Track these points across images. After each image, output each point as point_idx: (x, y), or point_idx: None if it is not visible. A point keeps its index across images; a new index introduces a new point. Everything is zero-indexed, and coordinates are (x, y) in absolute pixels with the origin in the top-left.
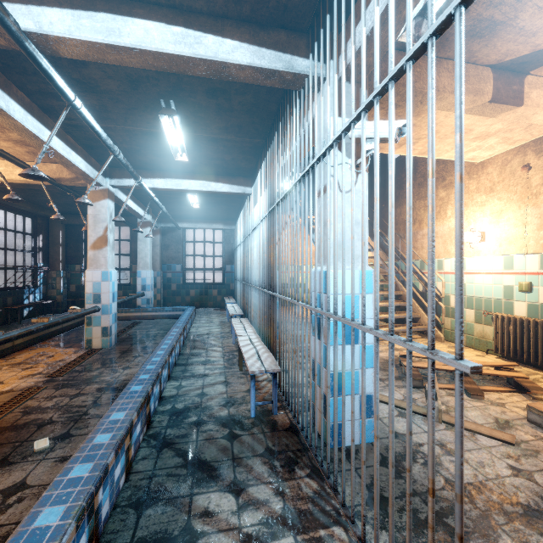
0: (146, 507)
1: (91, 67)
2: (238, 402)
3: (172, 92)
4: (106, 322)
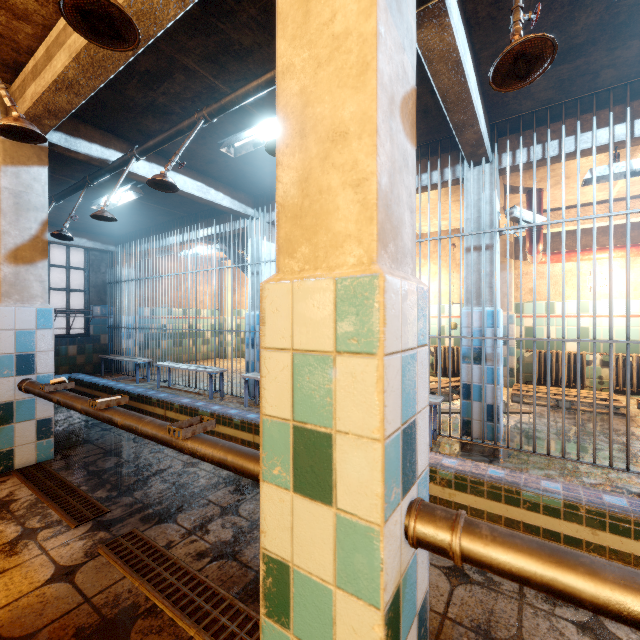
0: None
1: None
2: None
3: None
4: (47, 410)
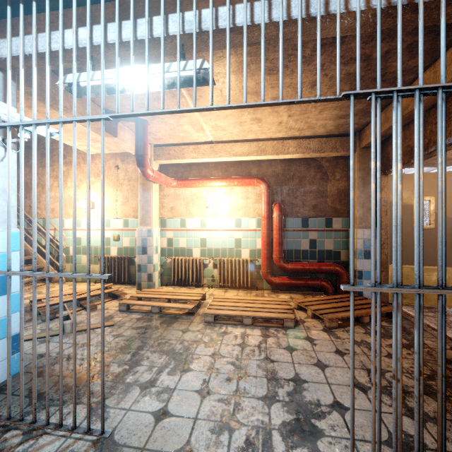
0: None
1: None
2: None
3: None
4: None
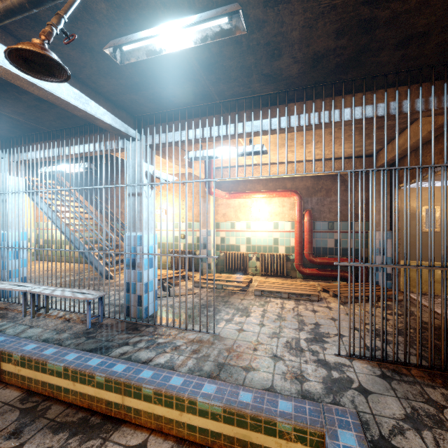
0: None
1: None
2: (67, 328)
3: (1, 83)
4: None
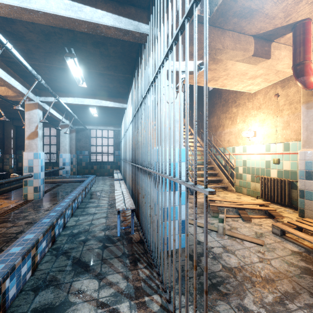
0: (41, 290)
1: (17, 24)
2: (112, 228)
3: (71, 43)
4: (36, 184)
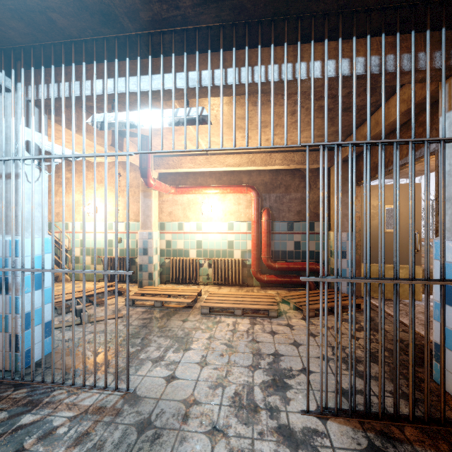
0: None
1: None
2: None
3: None
4: None
